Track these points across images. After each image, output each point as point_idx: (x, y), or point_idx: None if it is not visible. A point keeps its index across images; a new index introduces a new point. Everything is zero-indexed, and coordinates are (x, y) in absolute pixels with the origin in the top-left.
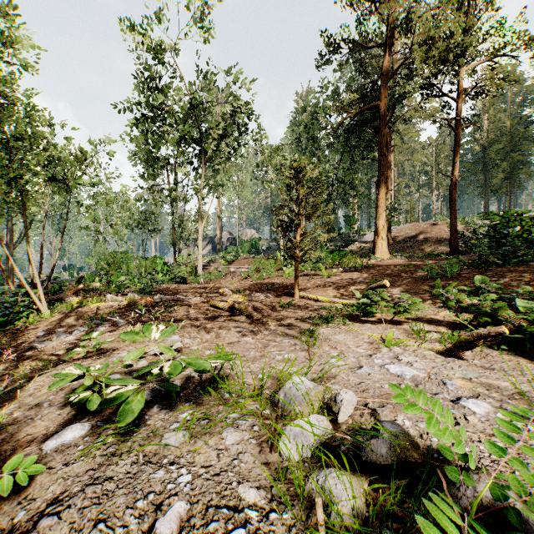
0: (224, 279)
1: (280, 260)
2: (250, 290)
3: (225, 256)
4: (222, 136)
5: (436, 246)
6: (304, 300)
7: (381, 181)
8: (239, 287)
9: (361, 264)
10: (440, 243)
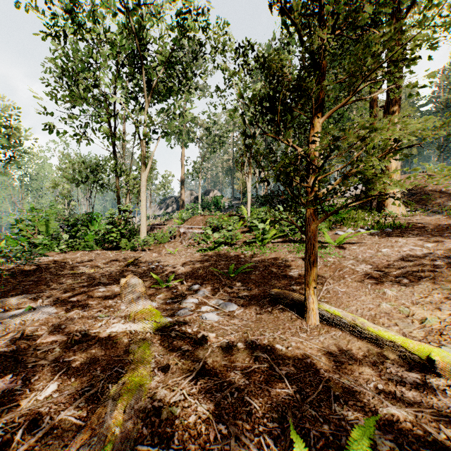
0: (171, 242)
1: (247, 217)
2: (193, 276)
3: (181, 214)
4: (172, 63)
5: (443, 200)
6: (350, 347)
7: (394, 102)
8: (177, 263)
9: (380, 222)
10: (447, 196)
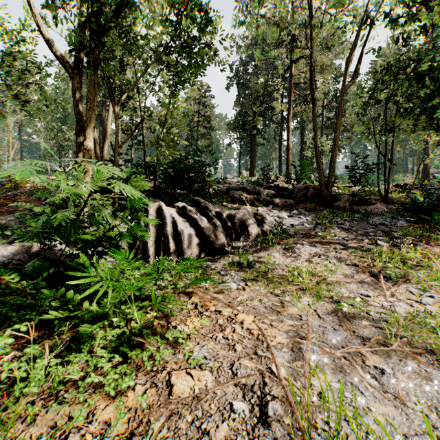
0: None
1: None
2: None
3: None
4: None
5: None
6: None
7: None
8: None
9: None
10: None
